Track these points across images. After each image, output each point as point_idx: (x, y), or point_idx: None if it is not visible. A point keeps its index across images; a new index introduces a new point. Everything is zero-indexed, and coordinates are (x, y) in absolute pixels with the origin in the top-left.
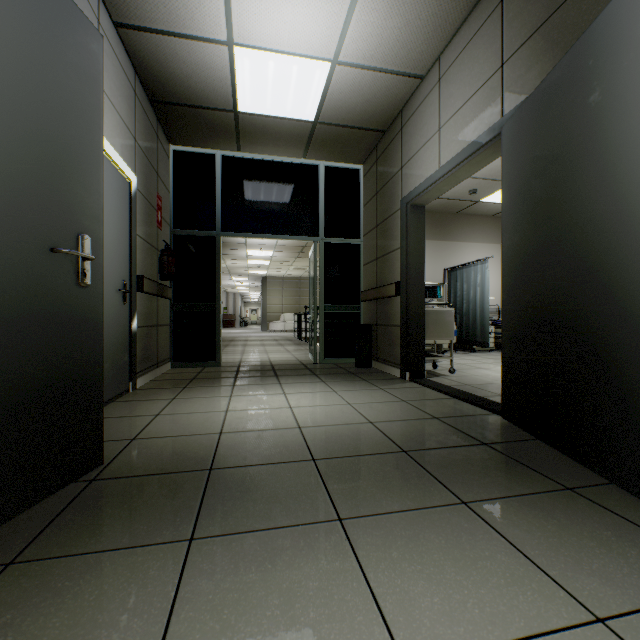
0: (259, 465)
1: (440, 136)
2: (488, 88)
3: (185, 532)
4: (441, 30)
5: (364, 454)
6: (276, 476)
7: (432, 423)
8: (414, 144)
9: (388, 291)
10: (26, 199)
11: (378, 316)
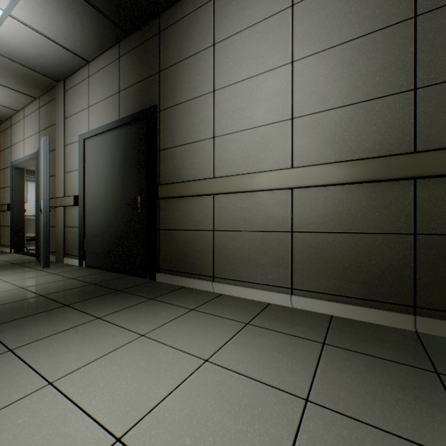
0: None
1: (25, 143)
2: (37, 136)
3: None
4: (20, 102)
5: None
6: None
7: (1, 262)
8: (16, 138)
9: (5, 208)
10: None
11: (1, 221)
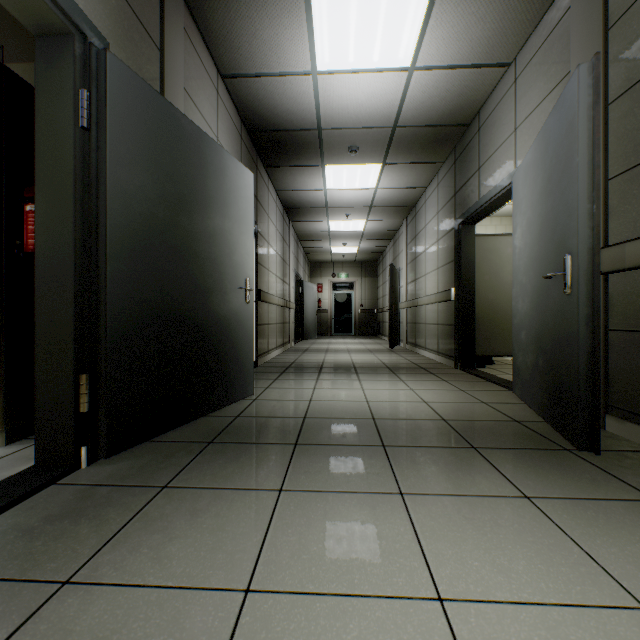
0: (432, 446)
1: None
2: None
3: (450, 421)
4: None
5: (336, 445)
6: (414, 437)
7: (198, 474)
8: None
9: None
10: (552, 252)
11: None
